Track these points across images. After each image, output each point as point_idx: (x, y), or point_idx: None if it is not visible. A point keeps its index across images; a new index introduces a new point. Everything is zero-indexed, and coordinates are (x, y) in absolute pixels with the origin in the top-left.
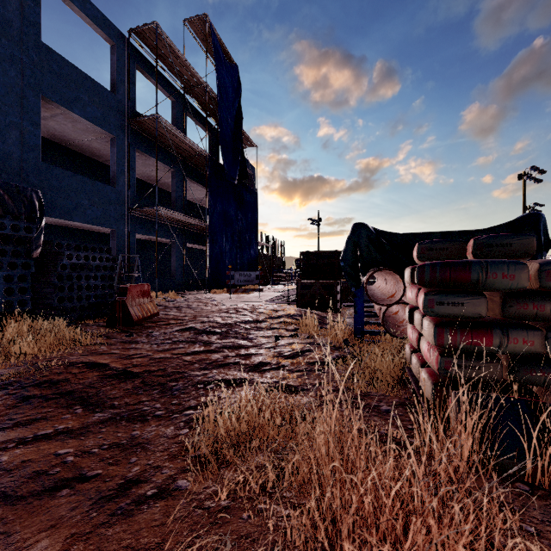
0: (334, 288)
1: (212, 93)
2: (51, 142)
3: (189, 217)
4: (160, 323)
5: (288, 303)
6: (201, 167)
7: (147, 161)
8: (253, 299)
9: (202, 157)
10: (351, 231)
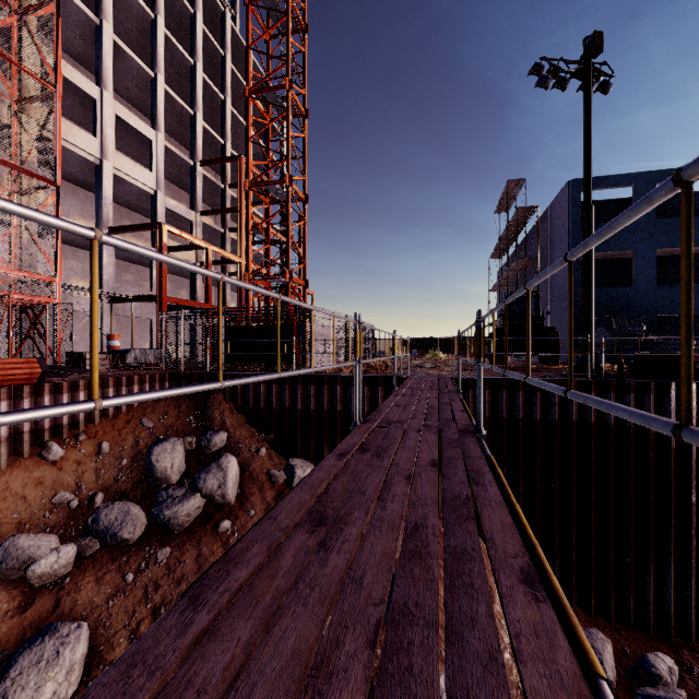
0: None
1: None
2: (671, 257)
3: None
4: None
5: None
6: None
7: None
8: None
9: None
10: None
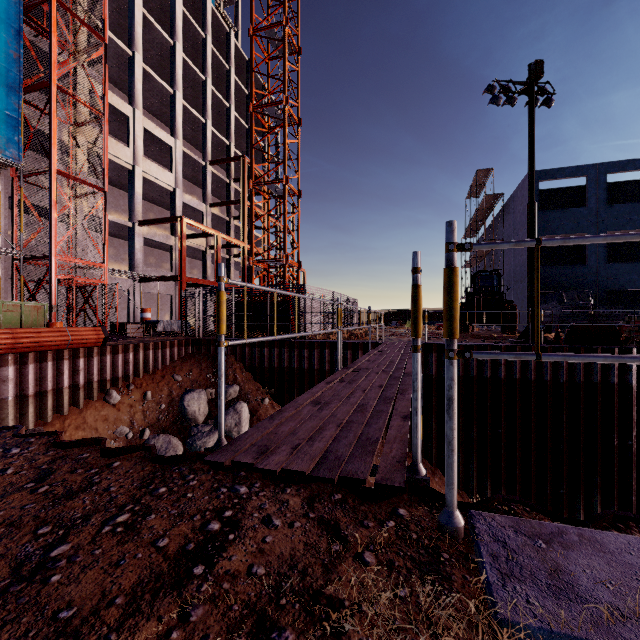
0: None
1: None
2: None
3: None
4: None
5: None
6: None
7: None
8: None
9: None
10: None
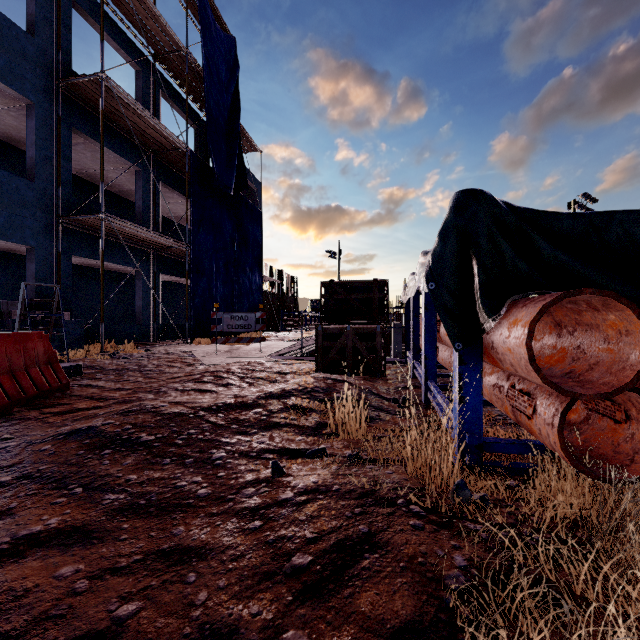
0: (376, 338)
1: (196, 65)
2: None
3: (160, 234)
4: (51, 409)
5: (303, 359)
6: (181, 170)
7: (98, 154)
8: (251, 352)
9: (182, 153)
10: (453, 207)
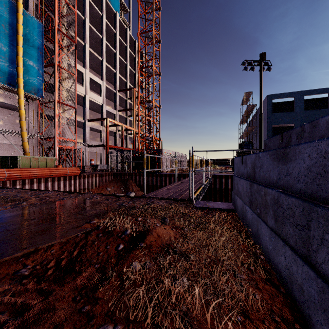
0: None
1: None
2: None
3: None
4: None
5: None
6: None
7: None
8: None
9: None
10: None
